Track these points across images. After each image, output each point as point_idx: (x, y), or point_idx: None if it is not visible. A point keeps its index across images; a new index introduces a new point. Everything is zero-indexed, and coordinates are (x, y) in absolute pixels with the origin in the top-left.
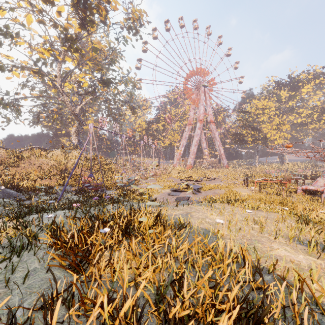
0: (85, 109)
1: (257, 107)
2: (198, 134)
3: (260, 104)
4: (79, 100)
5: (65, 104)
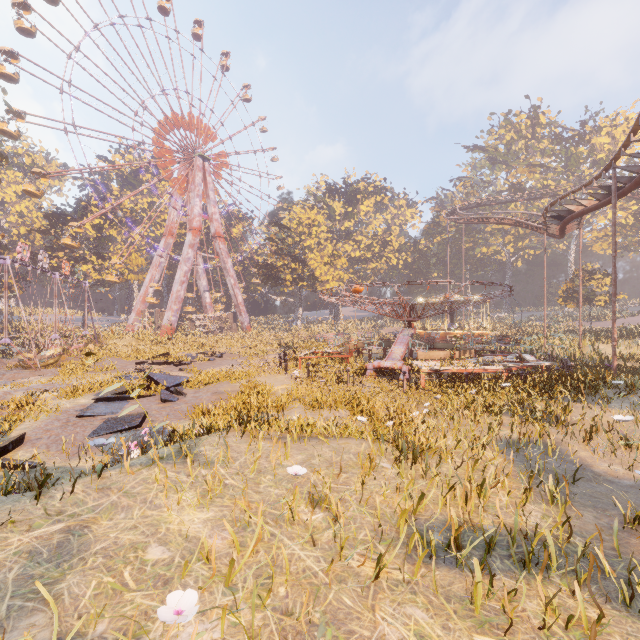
0: None
1: (300, 221)
2: (189, 258)
3: (305, 216)
4: None
5: None
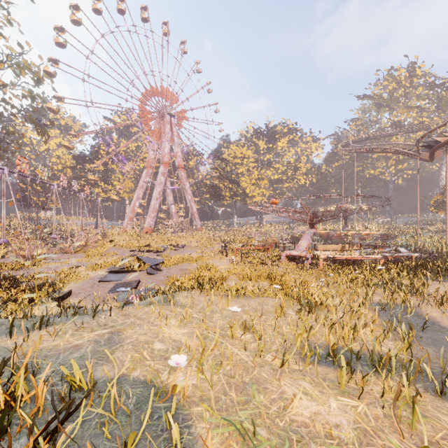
0: None
1: (235, 155)
2: (161, 182)
3: (239, 151)
4: None
5: None
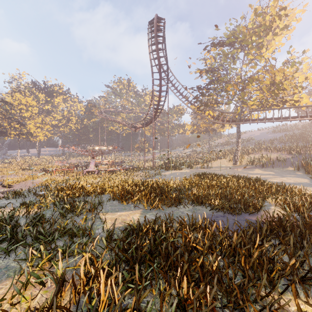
0: None
1: (21, 102)
2: None
3: (24, 100)
4: None
5: None
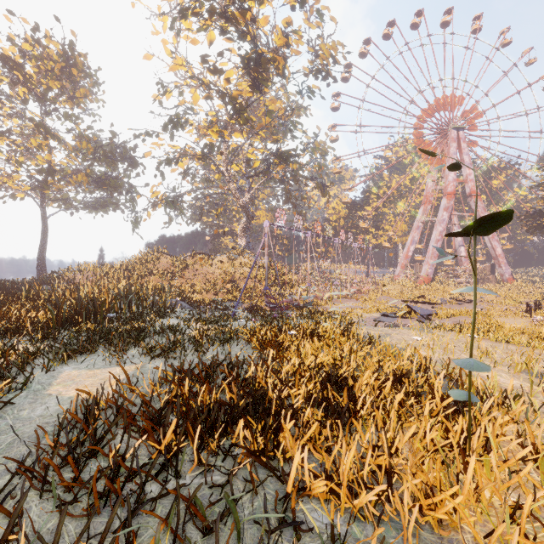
0: (254, 196)
1: None
2: (443, 219)
3: None
4: (247, 184)
5: (232, 193)
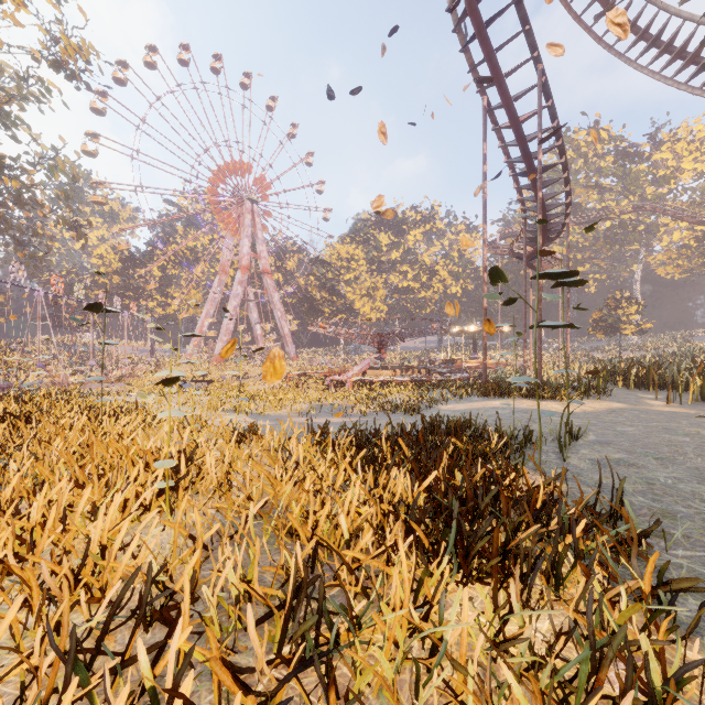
0: None
1: (339, 257)
2: (238, 294)
3: (344, 251)
4: None
5: None
